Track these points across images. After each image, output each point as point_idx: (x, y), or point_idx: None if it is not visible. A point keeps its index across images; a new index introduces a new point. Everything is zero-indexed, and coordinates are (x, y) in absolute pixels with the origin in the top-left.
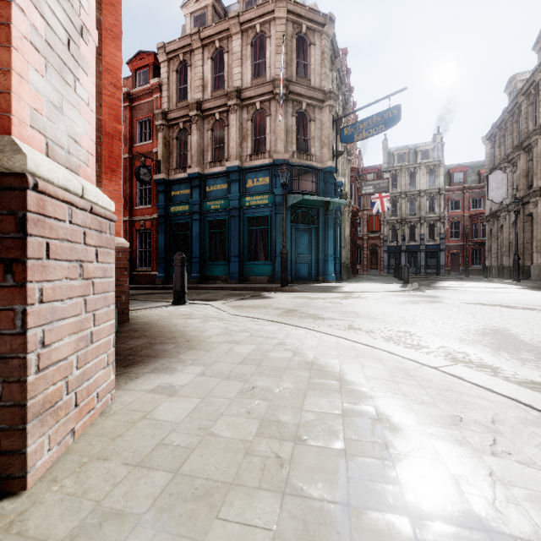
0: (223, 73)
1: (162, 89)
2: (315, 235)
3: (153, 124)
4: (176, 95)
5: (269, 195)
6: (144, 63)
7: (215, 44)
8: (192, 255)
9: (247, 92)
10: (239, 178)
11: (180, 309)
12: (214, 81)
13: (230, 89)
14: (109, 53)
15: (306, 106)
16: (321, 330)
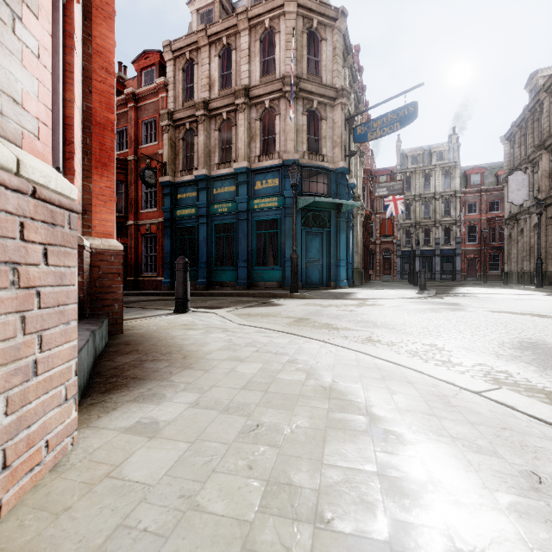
0: (231, 71)
1: (168, 88)
2: (327, 239)
3: (159, 125)
4: (182, 95)
5: (278, 197)
6: (150, 62)
7: (223, 41)
8: (198, 260)
9: (255, 90)
10: (247, 180)
11: (181, 318)
12: (221, 80)
13: (238, 87)
14: (100, 34)
15: (317, 105)
16: (337, 342)
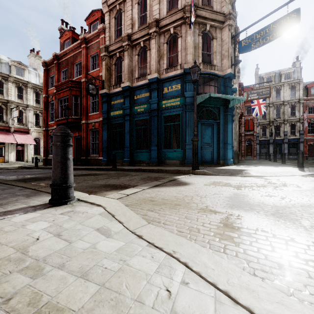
0: (146, 13)
1: (105, 31)
2: (217, 128)
3: (100, 57)
4: (114, 35)
5: (180, 98)
6: (95, 18)
7: None
8: (124, 145)
9: (163, 21)
10: (157, 87)
11: (26, 227)
12: (140, 20)
13: (151, 20)
14: None
15: (209, 28)
16: None
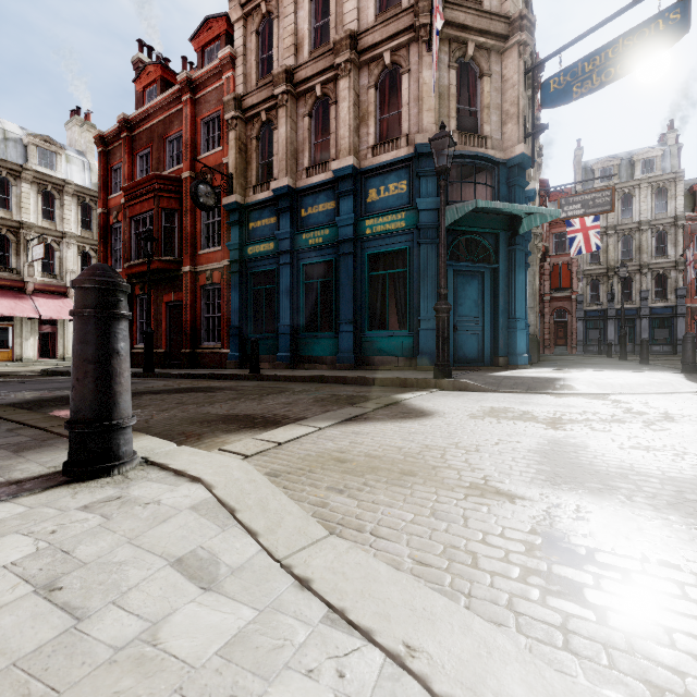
0: (328, 19)
1: (236, 63)
2: (491, 283)
3: (223, 121)
4: (256, 71)
5: (406, 213)
6: (214, 34)
7: None
8: (279, 322)
9: (367, 37)
10: (354, 188)
11: None
12: (314, 36)
13: (339, 35)
14: None
15: (474, 50)
16: None
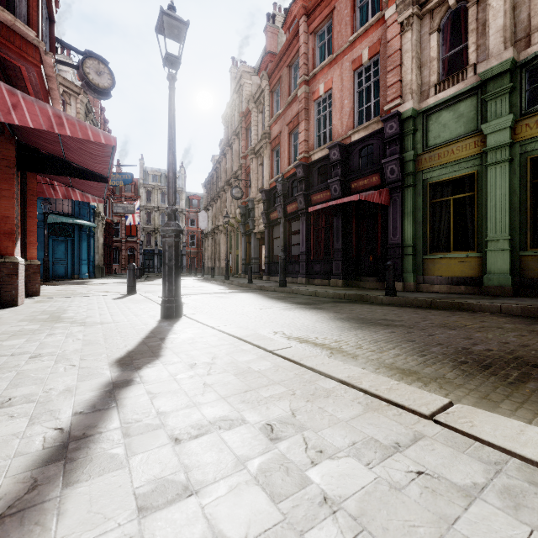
0: None
1: None
2: (71, 245)
3: None
4: None
5: None
6: None
7: None
8: None
9: None
10: None
11: None
12: None
13: None
14: None
15: None
16: None
